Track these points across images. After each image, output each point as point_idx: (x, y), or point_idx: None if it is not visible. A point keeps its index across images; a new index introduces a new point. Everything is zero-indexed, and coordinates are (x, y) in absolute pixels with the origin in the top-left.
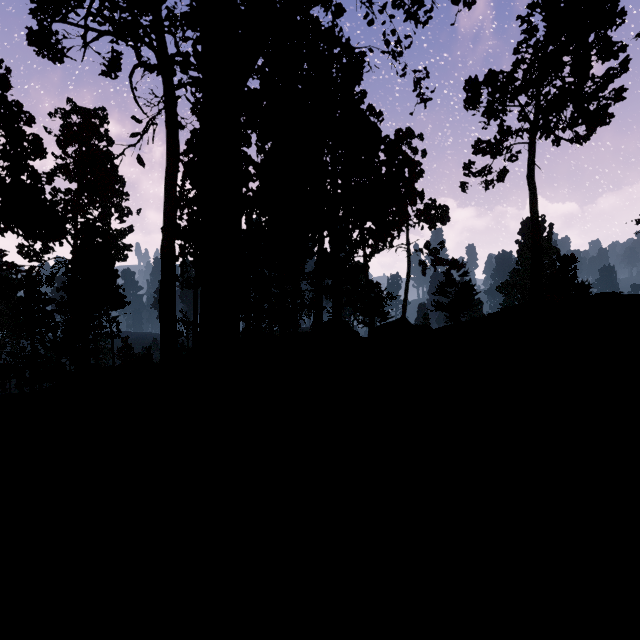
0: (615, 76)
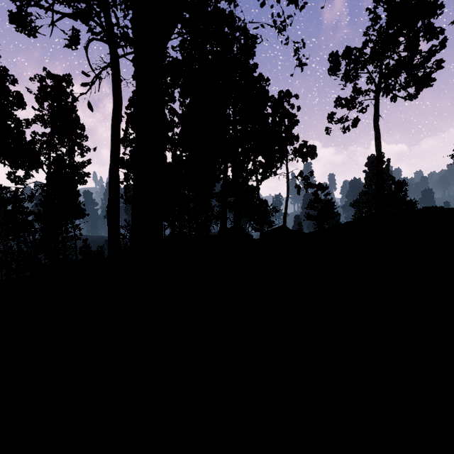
0: (436, 51)
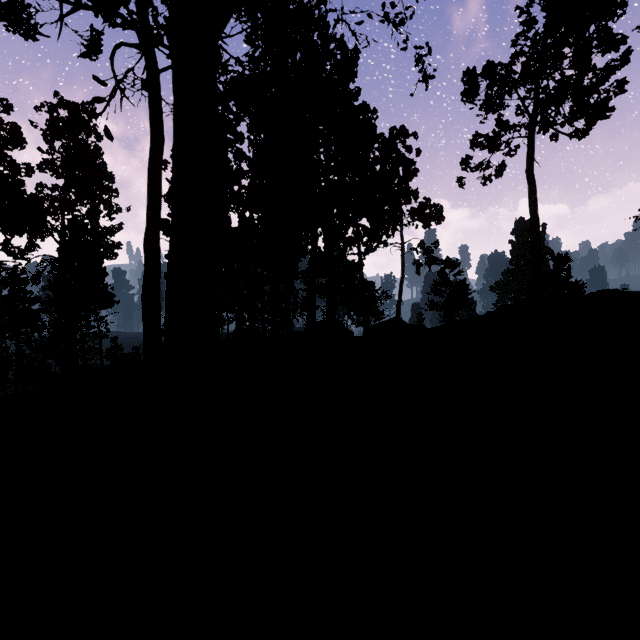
0: (616, 68)
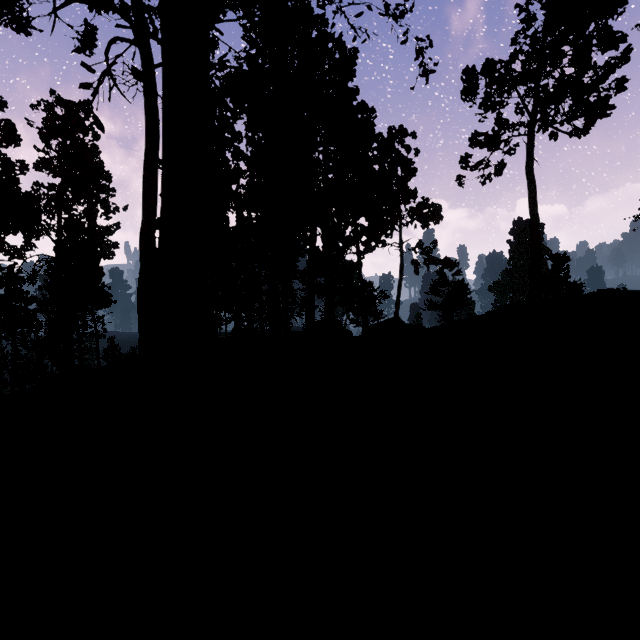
0: (617, 66)
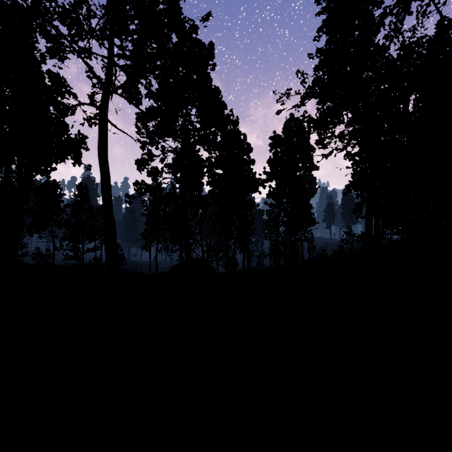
0: None
